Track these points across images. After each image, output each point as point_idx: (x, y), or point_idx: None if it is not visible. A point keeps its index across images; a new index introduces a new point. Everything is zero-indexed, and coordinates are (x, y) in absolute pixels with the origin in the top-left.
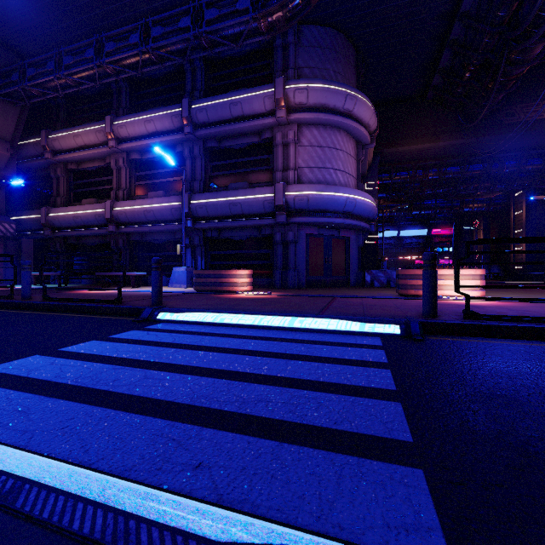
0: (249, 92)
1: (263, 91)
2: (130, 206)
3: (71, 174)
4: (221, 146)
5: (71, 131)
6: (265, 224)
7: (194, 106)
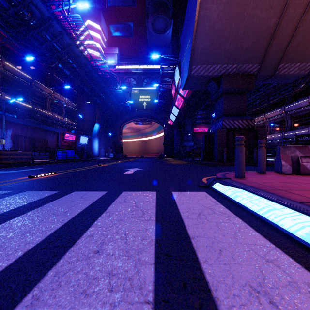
0: (300, 101)
1: (305, 100)
2: (269, 136)
3: (256, 128)
4: (296, 115)
5: (255, 118)
6: (307, 139)
7: (285, 107)
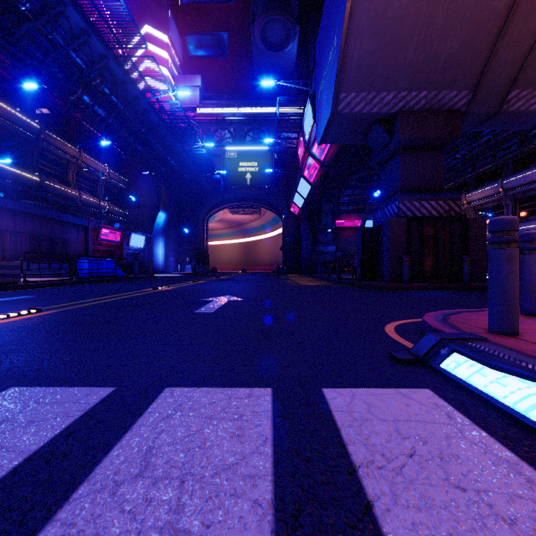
0: (534, 169)
1: None
2: None
3: None
4: (525, 195)
5: None
6: None
7: (504, 182)
